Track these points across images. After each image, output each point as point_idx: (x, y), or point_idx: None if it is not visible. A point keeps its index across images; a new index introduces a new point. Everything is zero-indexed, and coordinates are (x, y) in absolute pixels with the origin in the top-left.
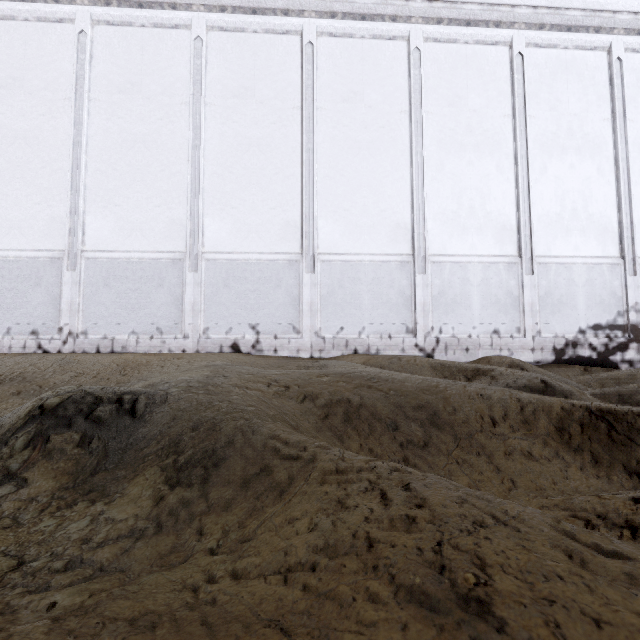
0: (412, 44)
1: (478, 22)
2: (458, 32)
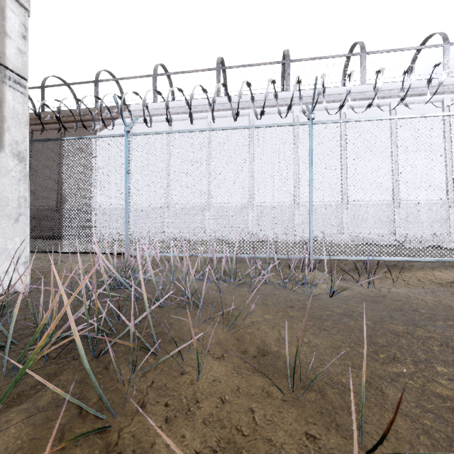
0: (392, 108)
1: (425, 94)
2: (415, 99)
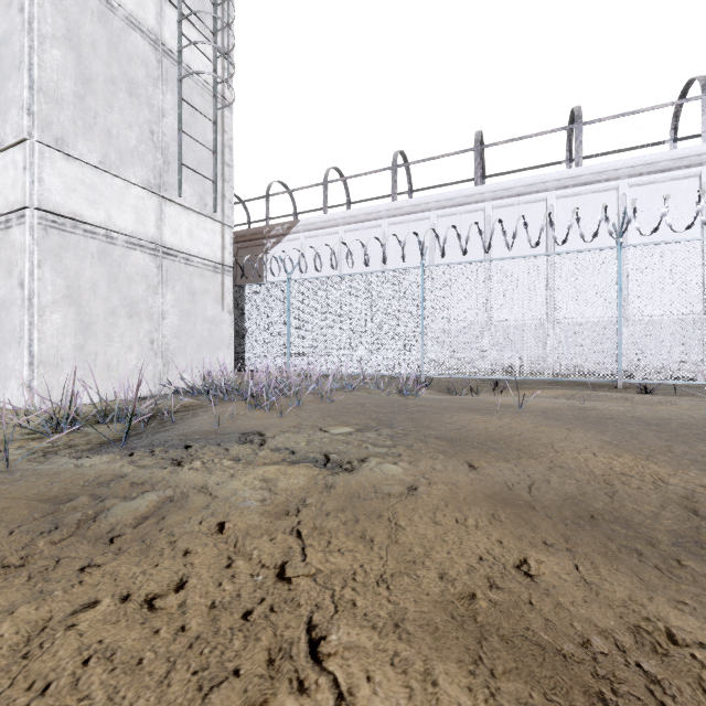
0: (620, 192)
1: (671, 169)
2: (655, 178)
